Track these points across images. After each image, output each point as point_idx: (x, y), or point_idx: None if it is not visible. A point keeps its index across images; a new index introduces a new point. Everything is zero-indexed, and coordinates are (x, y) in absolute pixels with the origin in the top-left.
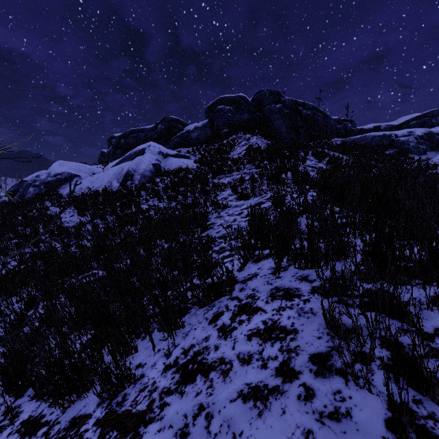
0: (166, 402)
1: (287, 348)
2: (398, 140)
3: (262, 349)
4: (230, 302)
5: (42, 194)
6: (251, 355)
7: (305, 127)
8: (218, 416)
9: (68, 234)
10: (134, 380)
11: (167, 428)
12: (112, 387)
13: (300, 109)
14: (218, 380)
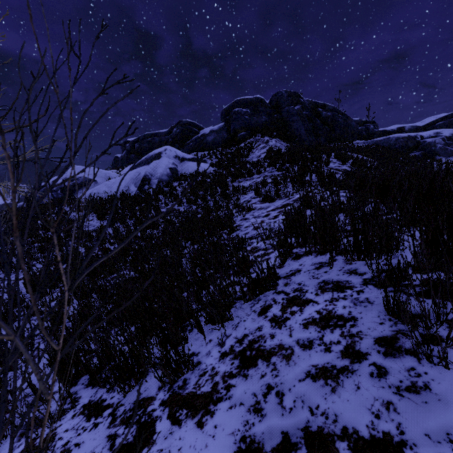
0: (231, 384)
1: (348, 333)
2: (424, 141)
3: (322, 335)
4: (277, 295)
5: (59, 199)
6: (311, 341)
7: (325, 129)
8: (289, 394)
9: (90, 237)
10: (192, 366)
11: (238, 405)
12: (172, 372)
13: (319, 110)
14: (281, 363)
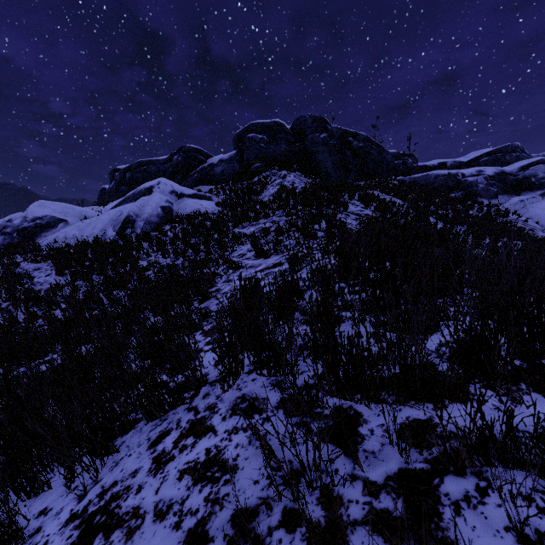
0: None
1: (214, 496)
2: (465, 180)
3: (187, 496)
4: (186, 414)
5: (13, 245)
6: (171, 505)
7: (356, 162)
8: None
9: (38, 300)
10: (22, 538)
11: None
12: None
13: (350, 140)
14: (118, 544)
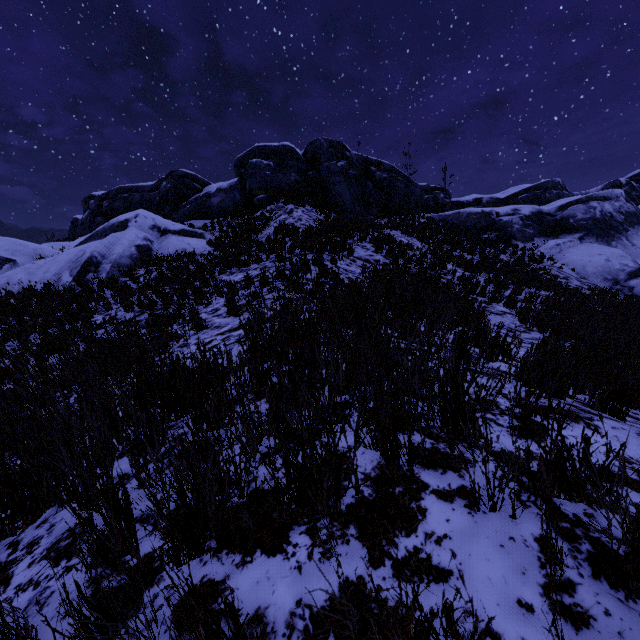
0: None
1: None
2: (499, 220)
3: None
4: (1, 553)
5: None
6: None
7: (379, 196)
8: None
9: None
10: None
11: None
12: None
13: (372, 170)
14: None
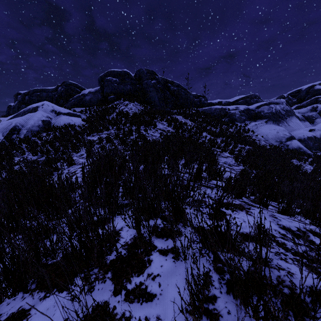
0: None
1: None
2: (229, 112)
3: None
4: None
5: None
6: None
7: (172, 98)
8: None
9: None
10: None
11: None
12: None
13: (169, 85)
14: None
